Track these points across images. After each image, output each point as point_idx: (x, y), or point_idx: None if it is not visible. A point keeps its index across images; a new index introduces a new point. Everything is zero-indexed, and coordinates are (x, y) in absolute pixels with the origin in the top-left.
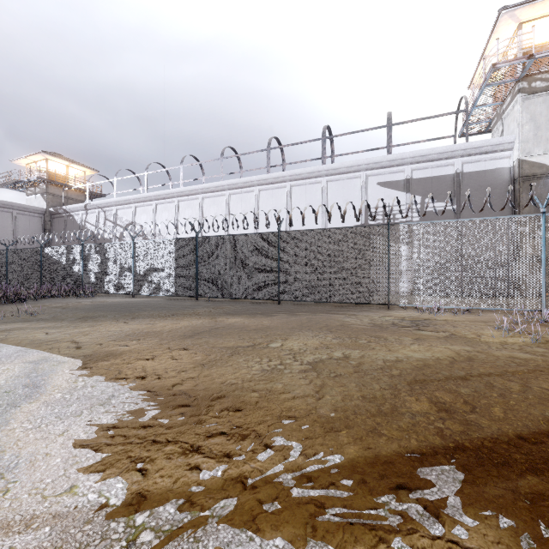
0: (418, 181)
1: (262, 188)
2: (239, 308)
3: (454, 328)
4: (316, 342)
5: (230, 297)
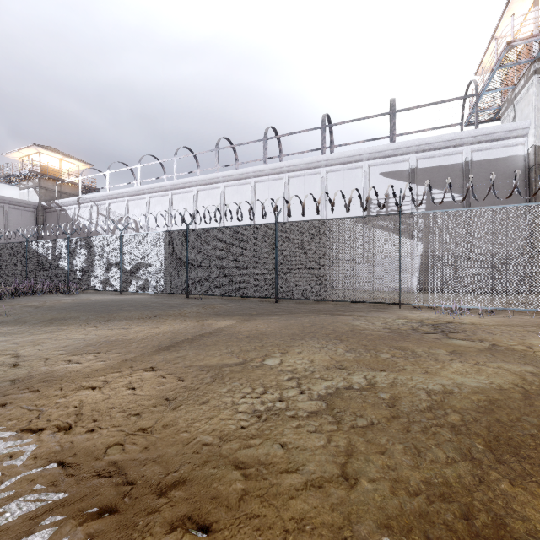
0: (423, 171)
1: (258, 180)
2: (232, 307)
3: (490, 336)
4: (325, 358)
5: (223, 294)
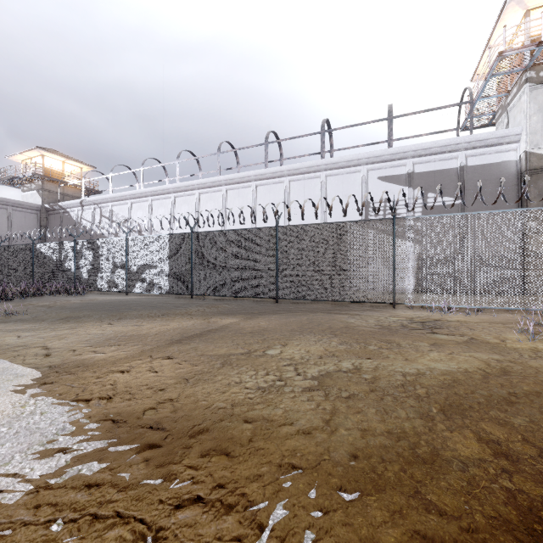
0: (420, 175)
1: (259, 183)
2: (235, 307)
3: (471, 331)
4: (319, 349)
5: (226, 295)
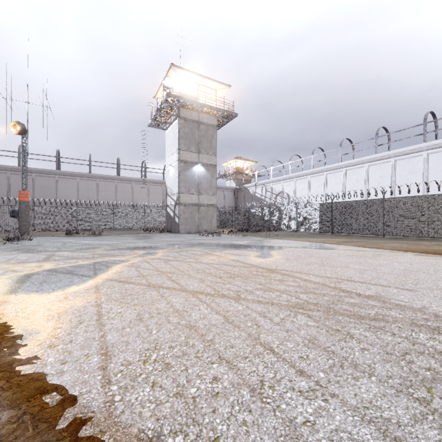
0: None
1: (370, 164)
2: (359, 237)
3: None
4: (397, 245)
5: (352, 233)
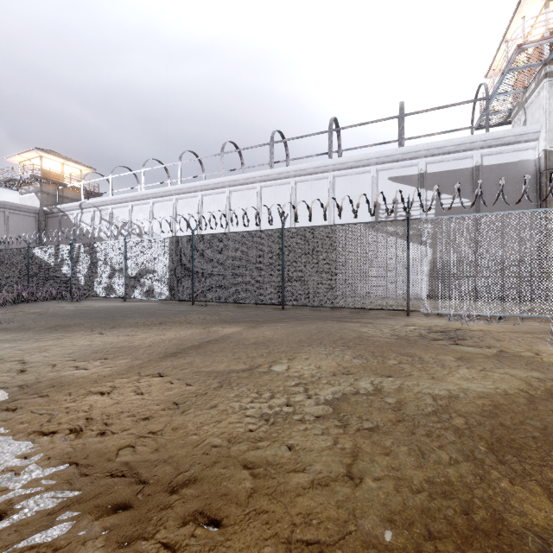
0: (433, 175)
1: (264, 184)
2: (238, 314)
3: (498, 342)
4: (332, 364)
5: (229, 301)
